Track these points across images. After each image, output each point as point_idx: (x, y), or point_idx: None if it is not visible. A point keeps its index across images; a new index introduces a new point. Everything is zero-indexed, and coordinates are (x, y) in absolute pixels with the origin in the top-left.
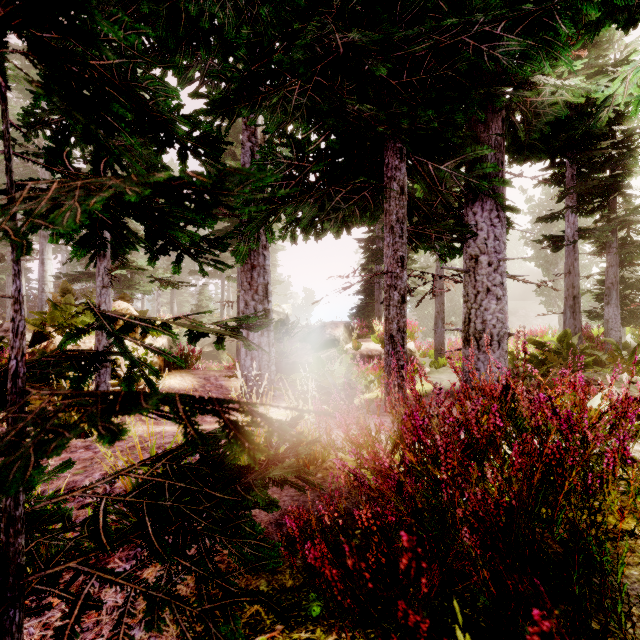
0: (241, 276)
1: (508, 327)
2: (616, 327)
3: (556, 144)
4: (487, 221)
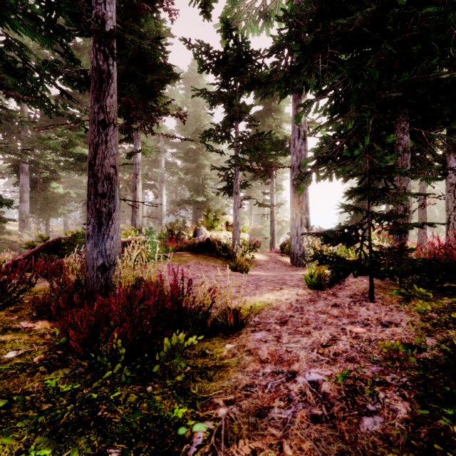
0: (293, 200)
1: None
2: None
3: None
4: None
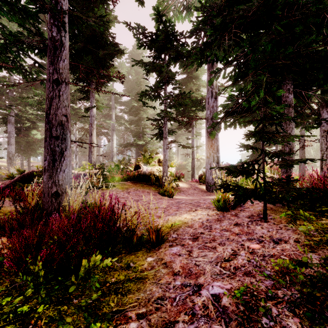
0: (208, 143)
1: None
2: None
3: None
4: None
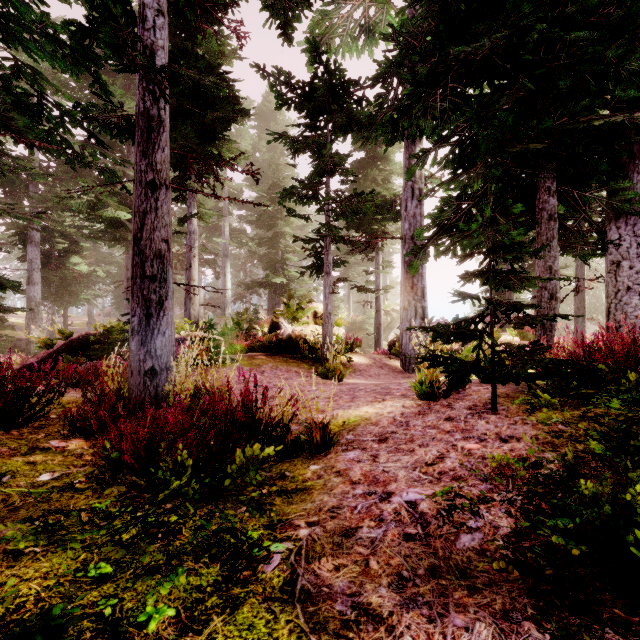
0: (405, 282)
1: None
2: None
3: None
4: (630, 233)
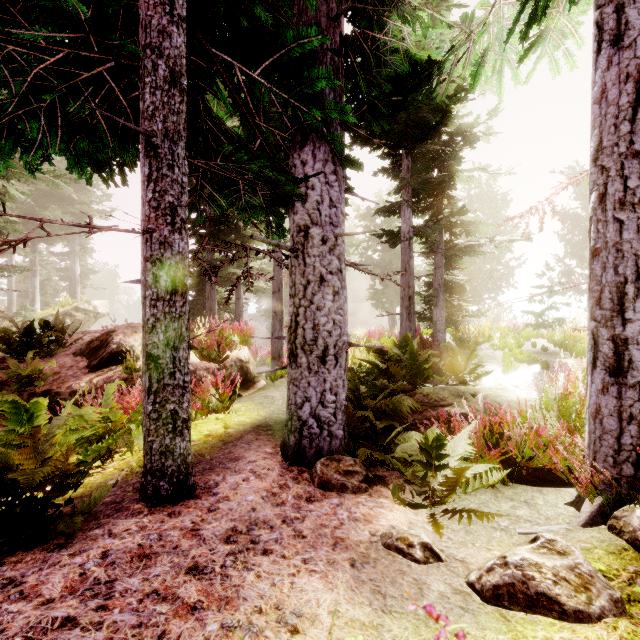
0: None
1: (348, 334)
2: (443, 329)
3: (395, 127)
4: (321, 176)
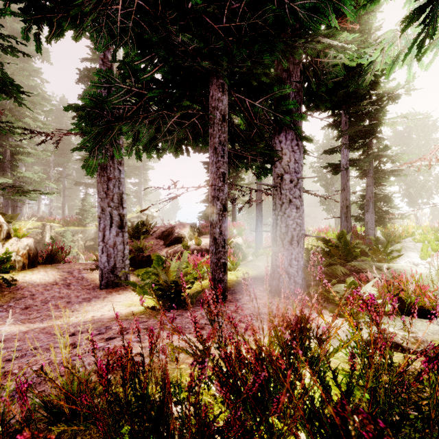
0: (98, 186)
1: (304, 230)
2: (372, 227)
3: (336, 99)
4: (289, 148)
